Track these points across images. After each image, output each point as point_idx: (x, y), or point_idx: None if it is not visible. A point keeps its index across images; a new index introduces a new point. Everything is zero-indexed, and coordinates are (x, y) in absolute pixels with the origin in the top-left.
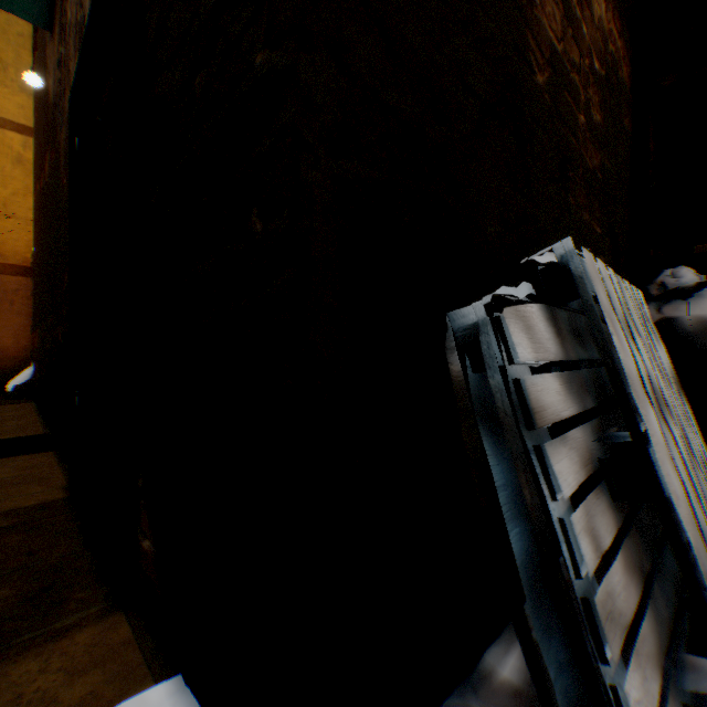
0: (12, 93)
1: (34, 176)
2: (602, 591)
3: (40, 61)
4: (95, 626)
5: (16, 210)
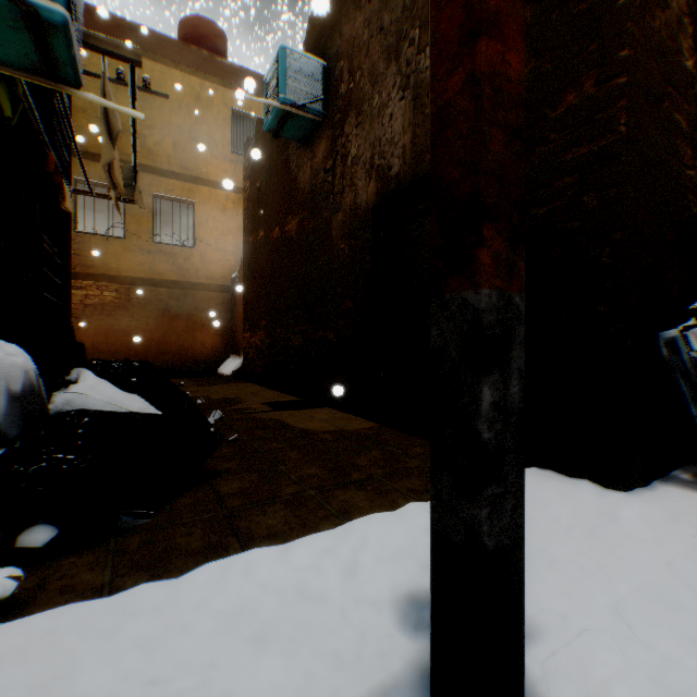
0: (219, 162)
1: (231, 219)
2: None
3: (262, 147)
4: None
5: (221, 245)
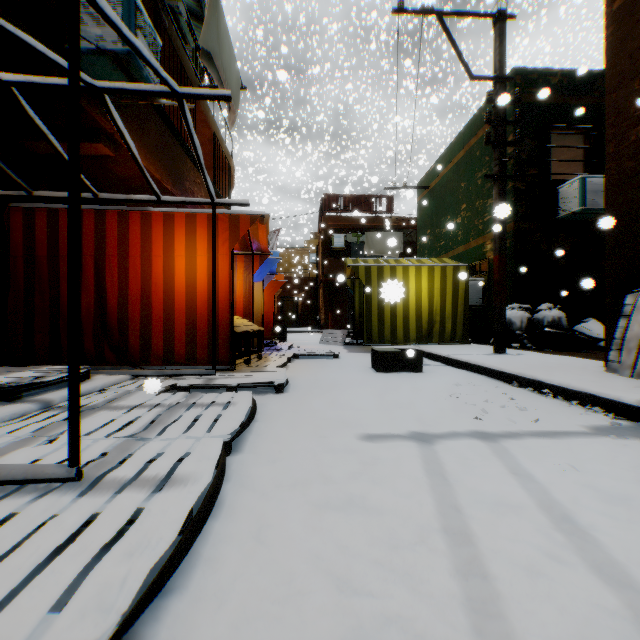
0: None
1: None
2: (616, 341)
3: None
4: None
5: None
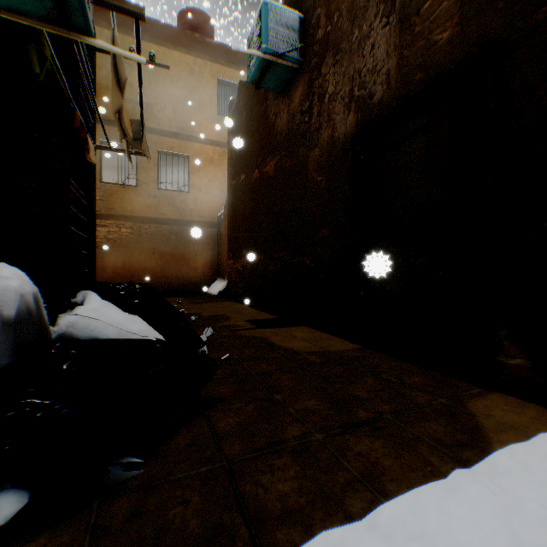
0: (208, 123)
1: (217, 169)
2: None
3: (243, 104)
4: (492, 395)
5: (209, 190)
